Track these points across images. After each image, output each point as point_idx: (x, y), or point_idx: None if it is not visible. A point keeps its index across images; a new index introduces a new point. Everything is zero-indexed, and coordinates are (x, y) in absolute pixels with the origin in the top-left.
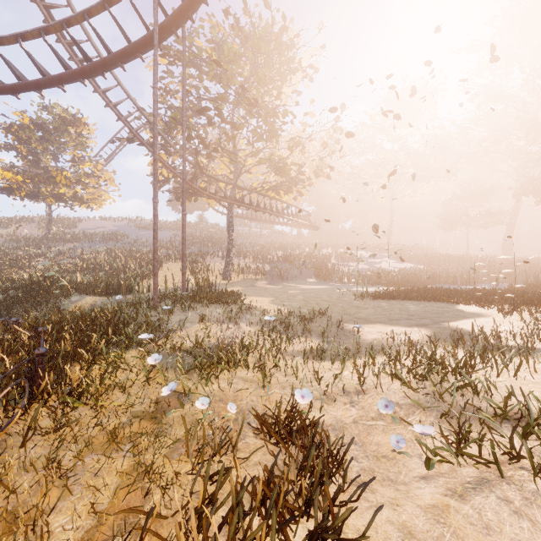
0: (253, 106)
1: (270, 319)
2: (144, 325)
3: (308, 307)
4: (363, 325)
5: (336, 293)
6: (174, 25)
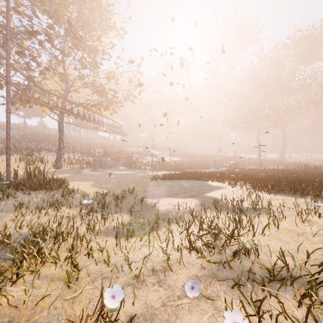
0: (78, 40)
1: (87, 202)
2: None
3: (120, 187)
4: (158, 198)
5: (139, 176)
6: None
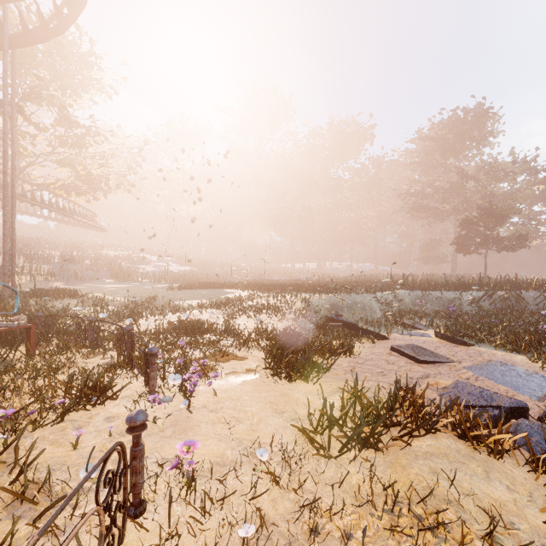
0: (69, 121)
1: (134, 300)
2: (44, 309)
3: (140, 296)
4: (182, 301)
5: (149, 288)
6: (14, 48)
